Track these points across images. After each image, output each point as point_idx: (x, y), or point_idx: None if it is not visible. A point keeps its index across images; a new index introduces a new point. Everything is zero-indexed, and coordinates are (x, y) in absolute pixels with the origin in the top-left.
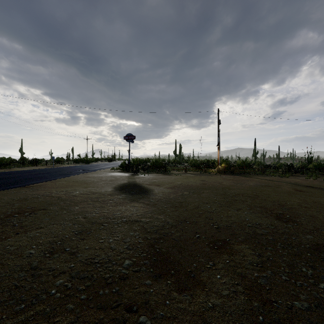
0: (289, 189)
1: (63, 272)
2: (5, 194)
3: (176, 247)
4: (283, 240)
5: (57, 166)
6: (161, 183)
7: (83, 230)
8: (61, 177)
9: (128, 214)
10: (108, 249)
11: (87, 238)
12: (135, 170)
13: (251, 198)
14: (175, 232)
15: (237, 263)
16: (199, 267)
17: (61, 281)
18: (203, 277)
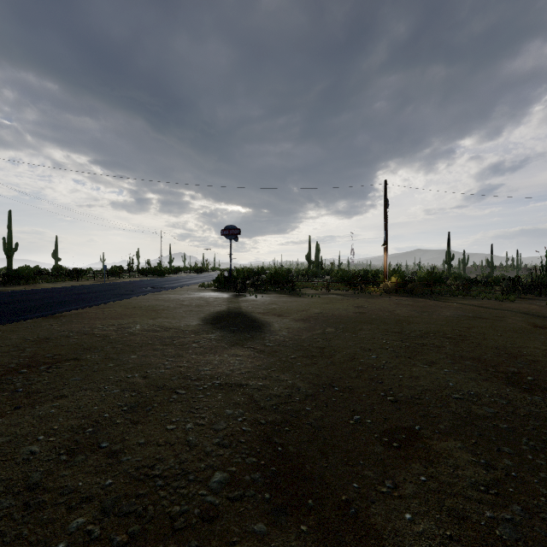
0: (521, 323)
1: (87, 498)
2: (15, 330)
3: (317, 443)
4: (531, 432)
5: (111, 281)
6: (284, 310)
7: (138, 403)
8: (114, 300)
9: (224, 372)
10: (181, 446)
11: (145, 420)
12: (241, 288)
13: (451, 340)
14: (313, 408)
15: (444, 484)
16: (365, 490)
17: (80, 521)
18: (374, 516)
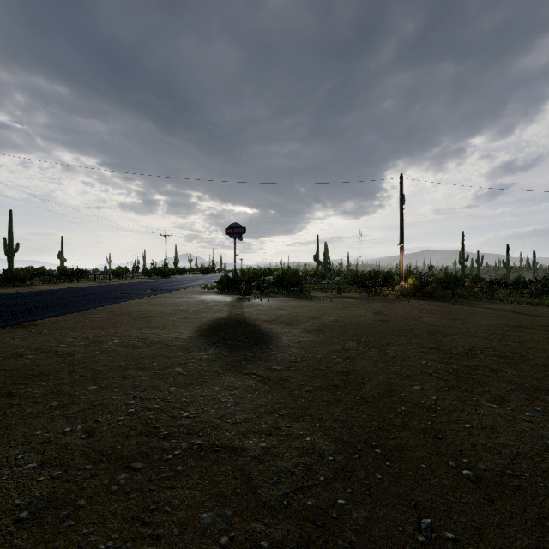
0: None
1: None
2: None
3: None
4: None
5: (112, 283)
6: (294, 317)
7: (54, 498)
8: (103, 305)
9: (210, 420)
10: None
11: None
12: (245, 290)
13: (508, 360)
14: (348, 501)
15: None
16: None
17: None
18: None
